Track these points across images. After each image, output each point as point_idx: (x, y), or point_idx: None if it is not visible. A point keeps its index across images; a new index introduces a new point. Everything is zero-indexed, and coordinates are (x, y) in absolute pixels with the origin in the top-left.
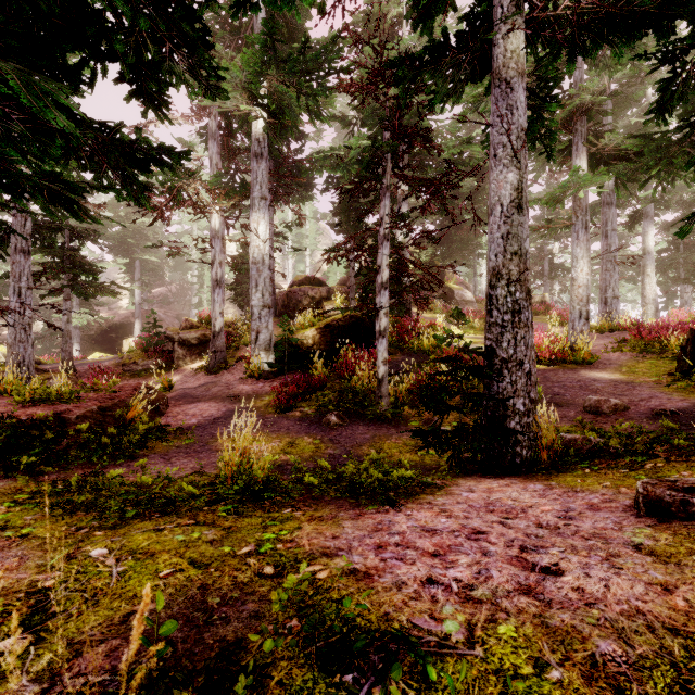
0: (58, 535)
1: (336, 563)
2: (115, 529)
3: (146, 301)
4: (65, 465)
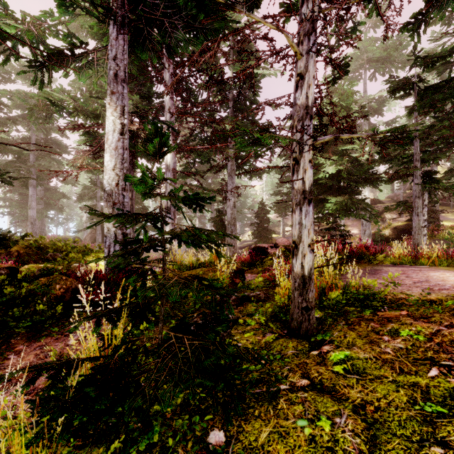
0: None
1: None
2: None
3: None
4: None
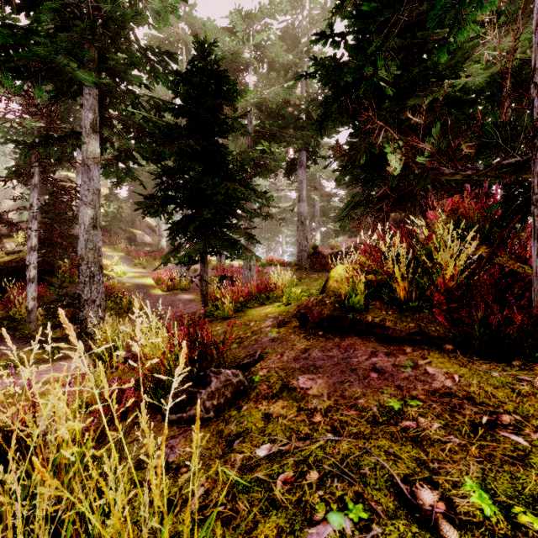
0: None
1: None
2: None
3: None
4: None
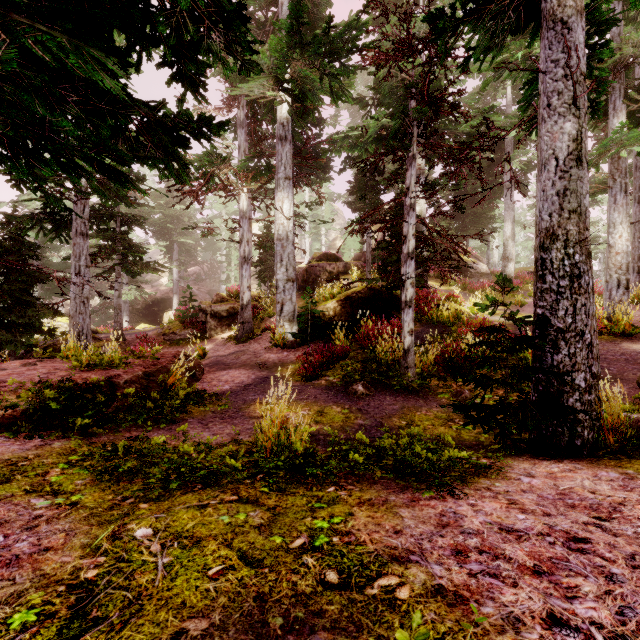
0: (104, 506)
1: (413, 574)
2: (159, 501)
3: (182, 278)
4: (114, 427)
